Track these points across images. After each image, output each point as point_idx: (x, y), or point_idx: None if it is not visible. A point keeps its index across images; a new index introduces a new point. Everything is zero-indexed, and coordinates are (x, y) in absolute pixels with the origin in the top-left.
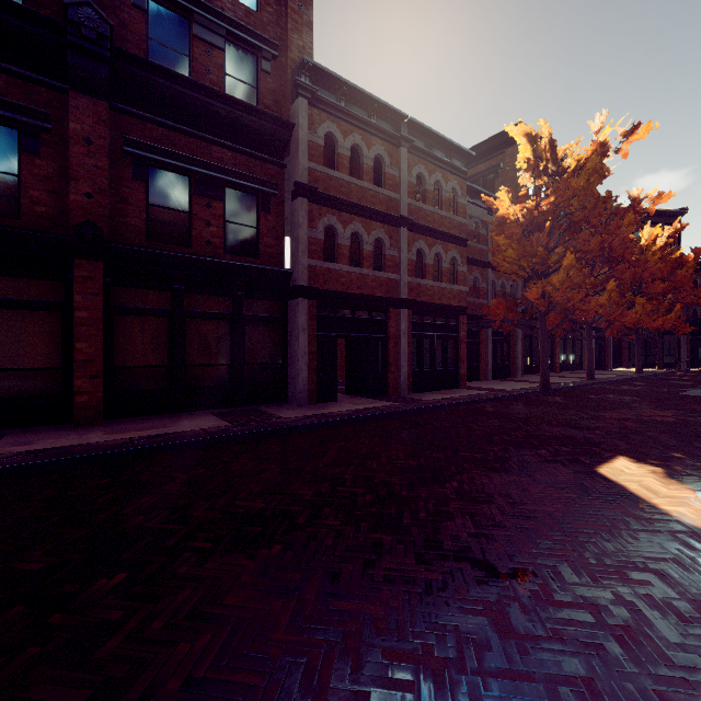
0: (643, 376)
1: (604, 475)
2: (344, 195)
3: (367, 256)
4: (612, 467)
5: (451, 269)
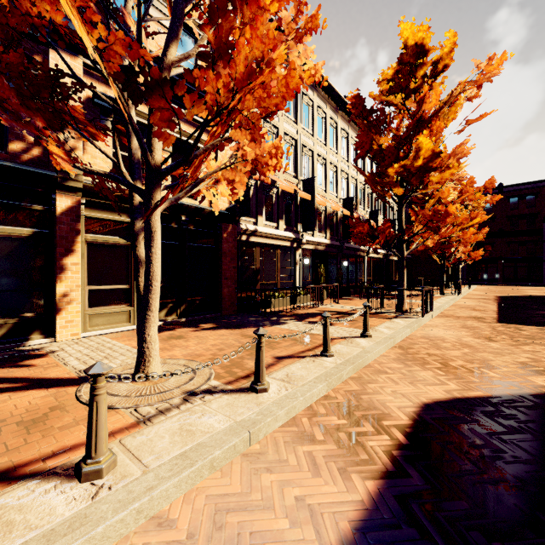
0: None
1: None
2: None
3: None
4: None
5: None
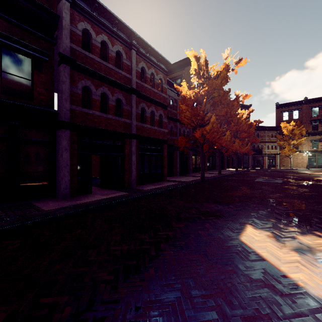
0: (238, 172)
1: (245, 244)
2: (96, 69)
3: (111, 108)
4: (247, 234)
5: (159, 120)
